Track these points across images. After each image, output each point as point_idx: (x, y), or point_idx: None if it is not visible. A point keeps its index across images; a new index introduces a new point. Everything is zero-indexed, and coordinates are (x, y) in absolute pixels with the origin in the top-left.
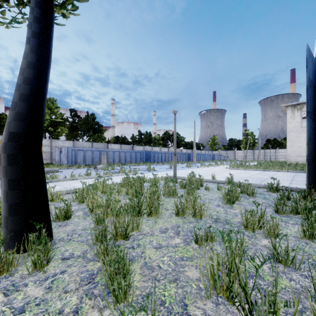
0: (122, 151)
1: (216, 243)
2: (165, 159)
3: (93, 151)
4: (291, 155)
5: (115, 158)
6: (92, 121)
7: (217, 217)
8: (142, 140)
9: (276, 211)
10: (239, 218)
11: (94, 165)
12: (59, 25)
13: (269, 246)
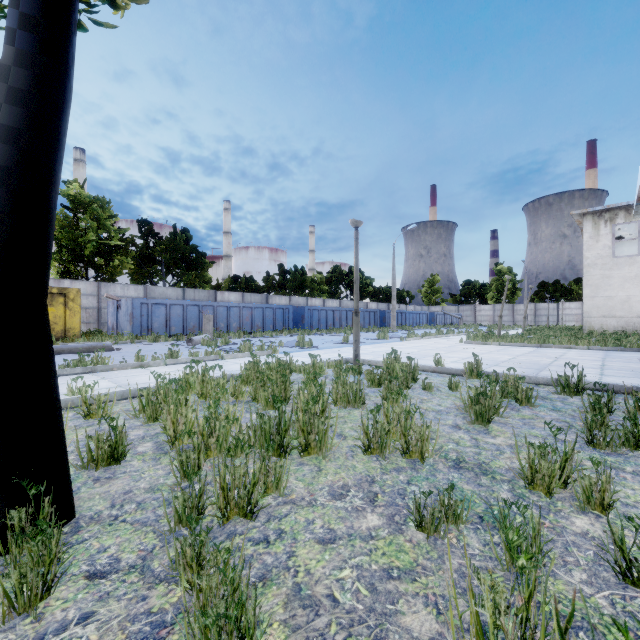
0: (246, 307)
1: (465, 527)
2: (333, 323)
3: (186, 307)
4: (592, 314)
5: (231, 320)
6: (184, 244)
7: (458, 455)
8: (288, 285)
9: (590, 440)
10: (508, 459)
11: (188, 336)
12: (103, 26)
13: (594, 534)
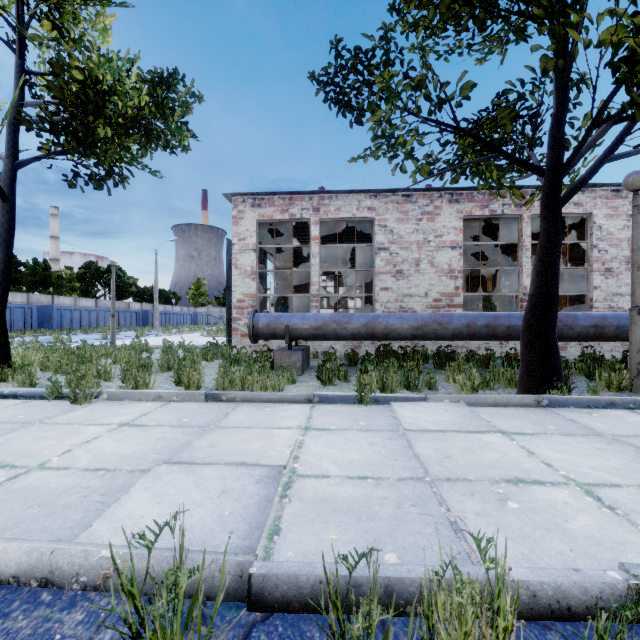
0: None
1: None
2: (89, 323)
3: None
4: None
5: None
6: None
7: None
8: (23, 280)
9: None
10: None
11: None
12: None
13: None
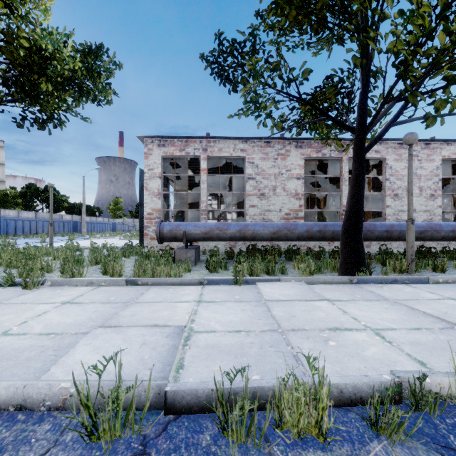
0: None
1: None
2: (30, 230)
3: None
4: None
5: None
6: None
7: None
8: None
9: None
10: None
11: None
12: None
13: None
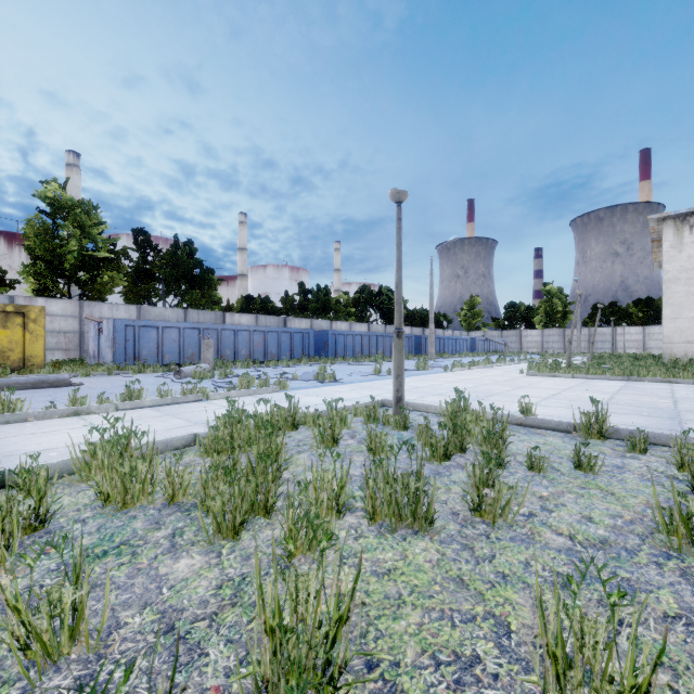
0: (257, 331)
1: None
2: (361, 350)
3: (183, 330)
4: (674, 339)
5: (239, 347)
6: (188, 258)
7: None
8: (309, 306)
9: None
10: None
11: (183, 365)
12: None
13: None
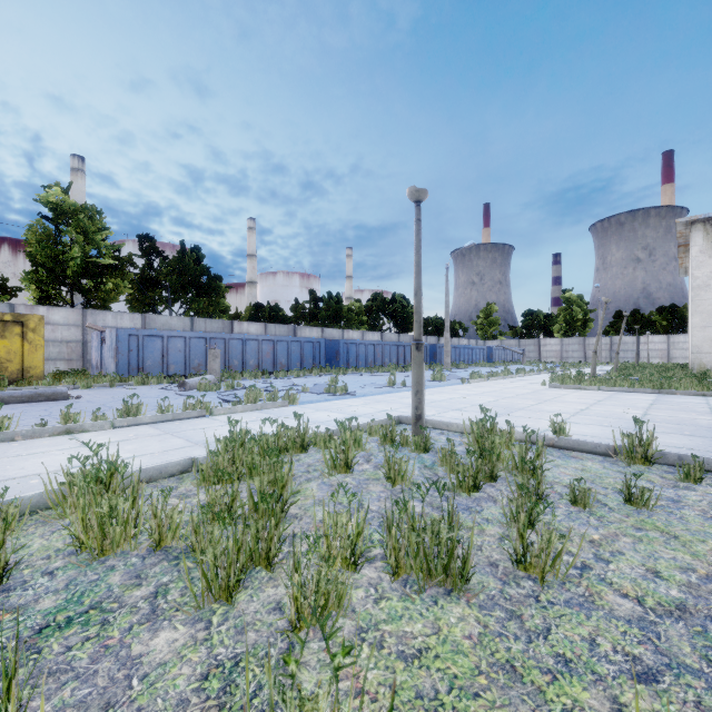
0: (266, 340)
1: None
2: (374, 360)
3: (188, 340)
4: (704, 349)
5: (247, 357)
6: (195, 265)
7: None
8: (320, 314)
9: None
10: None
11: (188, 376)
12: None
13: None
